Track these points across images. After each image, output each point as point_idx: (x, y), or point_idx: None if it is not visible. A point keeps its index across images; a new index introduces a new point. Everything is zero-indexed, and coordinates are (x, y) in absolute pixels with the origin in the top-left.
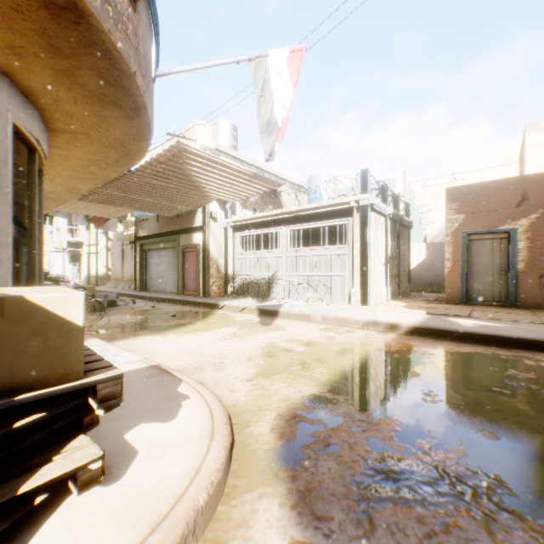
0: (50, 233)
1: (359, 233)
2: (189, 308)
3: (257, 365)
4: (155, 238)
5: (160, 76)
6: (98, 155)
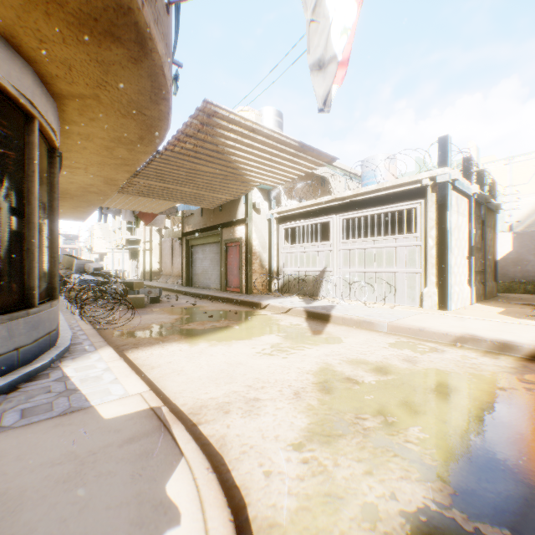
0: (113, 232)
1: (435, 218)
2: (229, 306)
3: (308, 410)
4: (200, 233)
5: (175, 1)
6: (118, 131)
